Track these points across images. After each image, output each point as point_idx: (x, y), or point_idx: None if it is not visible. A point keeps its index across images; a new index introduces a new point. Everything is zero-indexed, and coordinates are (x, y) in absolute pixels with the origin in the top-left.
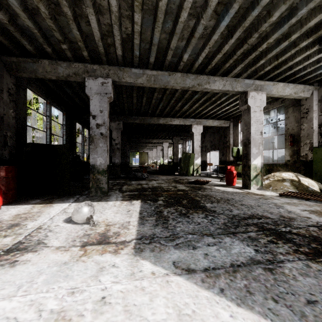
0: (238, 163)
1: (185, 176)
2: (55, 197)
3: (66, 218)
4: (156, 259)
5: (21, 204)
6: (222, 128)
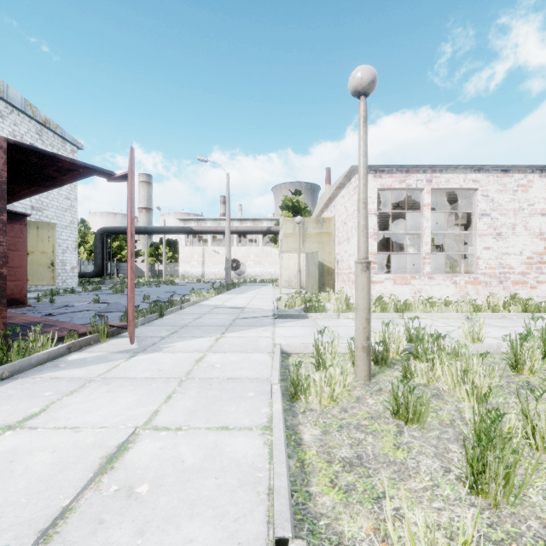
0: None
1: None
2: None
3: None
4: None
5: None
6: None
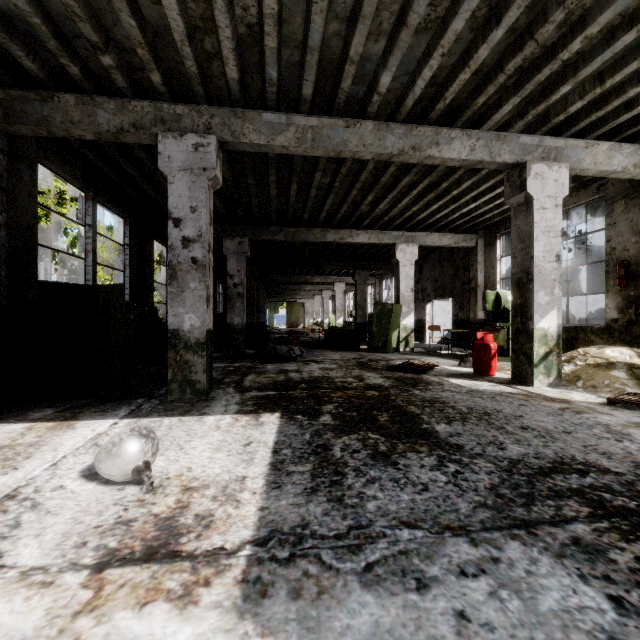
0: (499, 325)
1: (381, 354)
2: (88, 404)
3: (92, 463)
4: (305, 634)
5: (6, 421)
6: (459, 251)
